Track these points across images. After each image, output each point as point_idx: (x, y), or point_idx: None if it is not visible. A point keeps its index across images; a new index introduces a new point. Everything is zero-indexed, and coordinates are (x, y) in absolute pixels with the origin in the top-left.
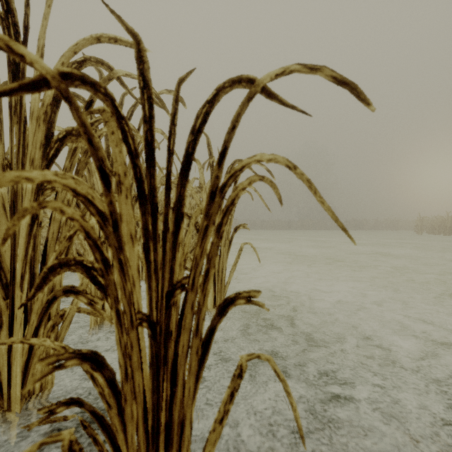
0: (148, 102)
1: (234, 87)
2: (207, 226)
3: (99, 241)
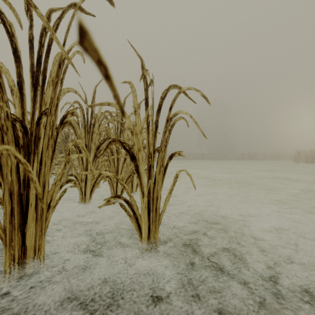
0: None
1: None
2: None
3: None
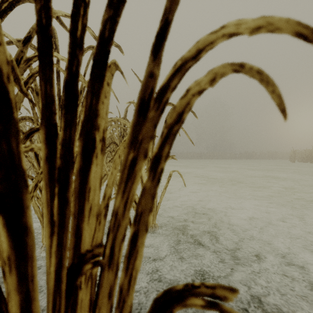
0: None
1: None
2: (135, 159)
3: None
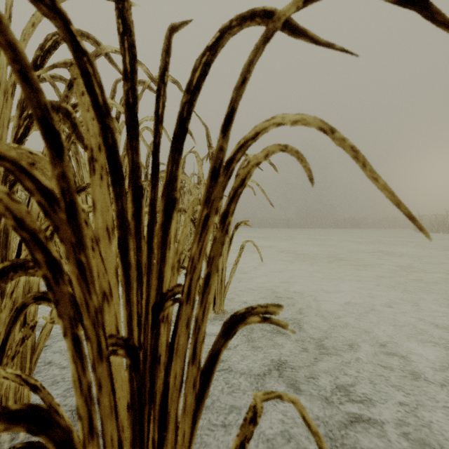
0: (129, 52)
1: (245, 25)
2: (208, 215)
3: (41, 234)
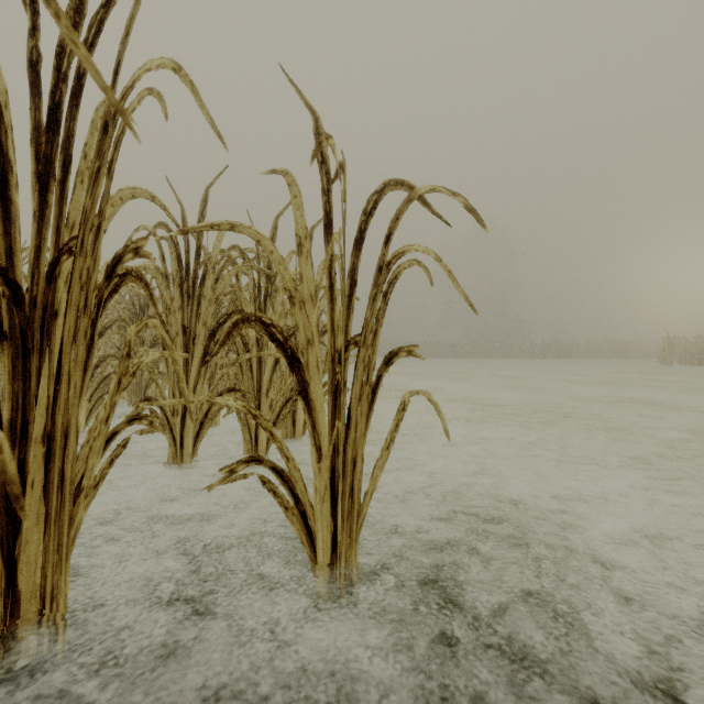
0: None
1: None
2: None
3: None
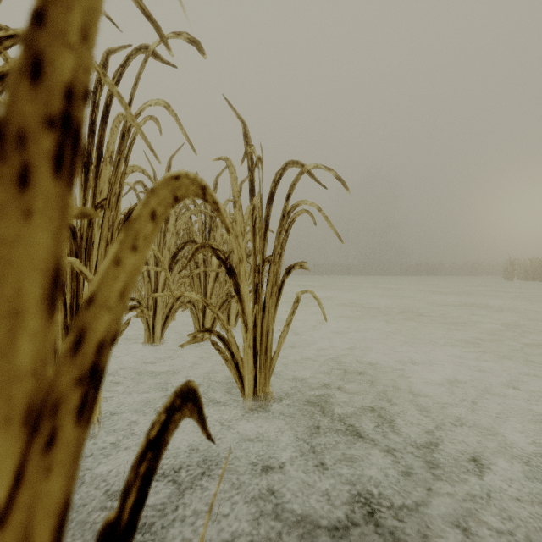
0: None
1: None
2: None
3: None
